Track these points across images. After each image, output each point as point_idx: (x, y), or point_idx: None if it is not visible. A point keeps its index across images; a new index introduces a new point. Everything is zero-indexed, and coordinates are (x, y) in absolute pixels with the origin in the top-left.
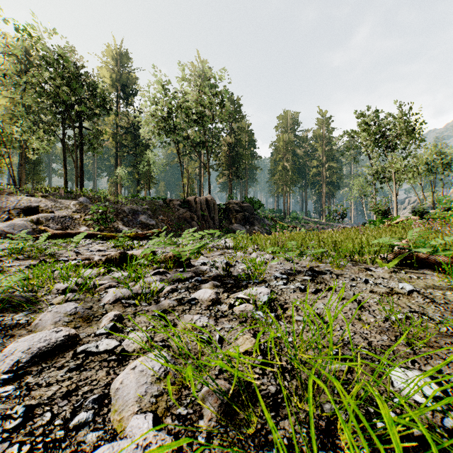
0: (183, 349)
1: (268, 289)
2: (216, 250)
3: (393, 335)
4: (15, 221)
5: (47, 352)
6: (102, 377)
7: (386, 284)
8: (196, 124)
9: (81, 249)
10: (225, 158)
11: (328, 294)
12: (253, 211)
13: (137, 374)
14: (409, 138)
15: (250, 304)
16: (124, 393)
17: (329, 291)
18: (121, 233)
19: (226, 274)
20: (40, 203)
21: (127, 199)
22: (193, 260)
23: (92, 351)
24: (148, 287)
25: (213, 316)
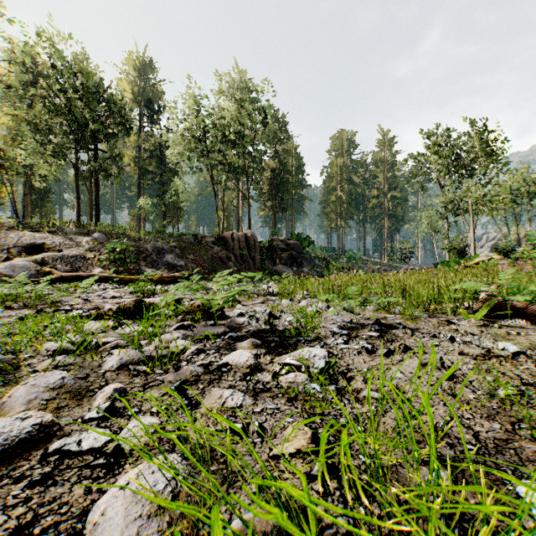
0: (198, 466)
1: (325, 351)
2: (257, 297)
3: (506, 421)
4: (15, 262)
5: (5, 452)
6: (78, 498)
7: (478, 343)
8: (233, 146)
9: (91, 295)
10: (268, 186)
11: (404, 356)
12: (301, 249)
13: (128, 498)
14: (490, 161)
15: (301, 373)
16: (103, 535)
17: (405, 352)
18: (142, 276)
19: (268, 328)
20: (46, 240)
21: (150, 236)
22: (228, 310)
23: (70, 450)
24: (166, 346)
25: (251, 390)
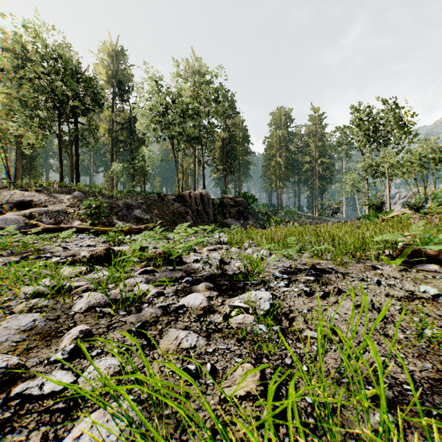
0: (148, 425)
1: (269, 294)
2: (210, 246)
3: (436, 360)
4: (7, 216)
5: None
6: None
7: (400, 286)
8: (191, 120)
9: (70, 244)
10: (219, 153)
11: (338, 298)
12: (247, 205)
13: None
14: (402, 133)
15: (249, 315)
16: None
17: (339, 295)
18: (114, 228)
19: (220, 273)
20: (34, 197)
21: (121, 194)
22: (185, 257)
23: (32, 394)
24: (131, 289)
25: (204, 331)
